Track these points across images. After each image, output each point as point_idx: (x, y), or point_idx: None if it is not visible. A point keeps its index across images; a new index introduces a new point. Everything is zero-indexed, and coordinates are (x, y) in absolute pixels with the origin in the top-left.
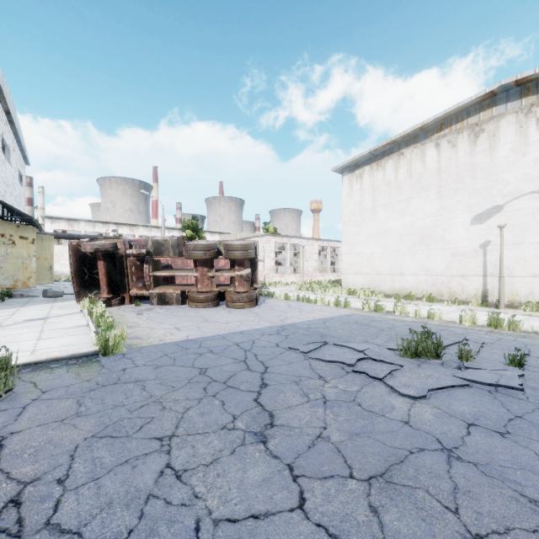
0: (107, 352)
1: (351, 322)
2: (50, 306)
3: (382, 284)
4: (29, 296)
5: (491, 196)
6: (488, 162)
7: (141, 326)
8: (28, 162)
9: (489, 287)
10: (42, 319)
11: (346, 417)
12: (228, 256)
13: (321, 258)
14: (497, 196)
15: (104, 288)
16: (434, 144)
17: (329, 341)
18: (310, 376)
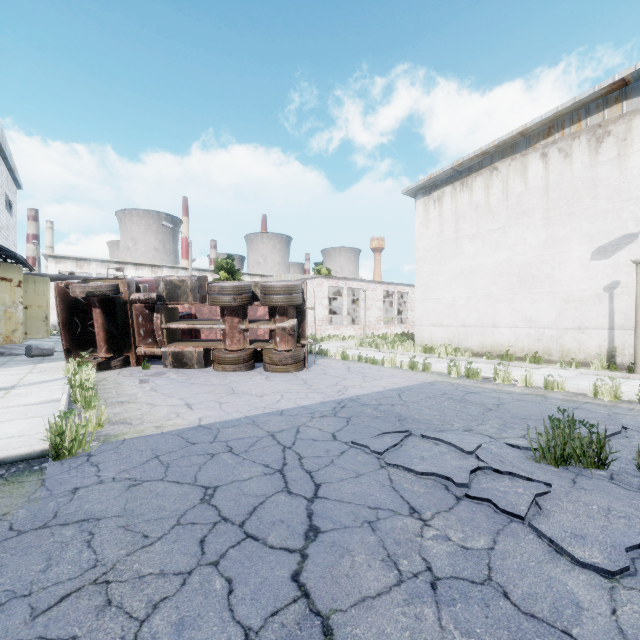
0: (61, 453)
1: (440, 397)
2: (29, 369)
3: (469, 339)
4: (11, 354)
5: (620, 221)
6: (615, 176)
7: (139, 401)
8: (20, 186)
9: (618, 344)
10: (4, 389)
11: (489, 639)
12: (266, 302)
13: (385, 307)
14: (629, 221)
15: (101, 345)
16: (540, 154)
17: (413, 429)
18: (394, 509)
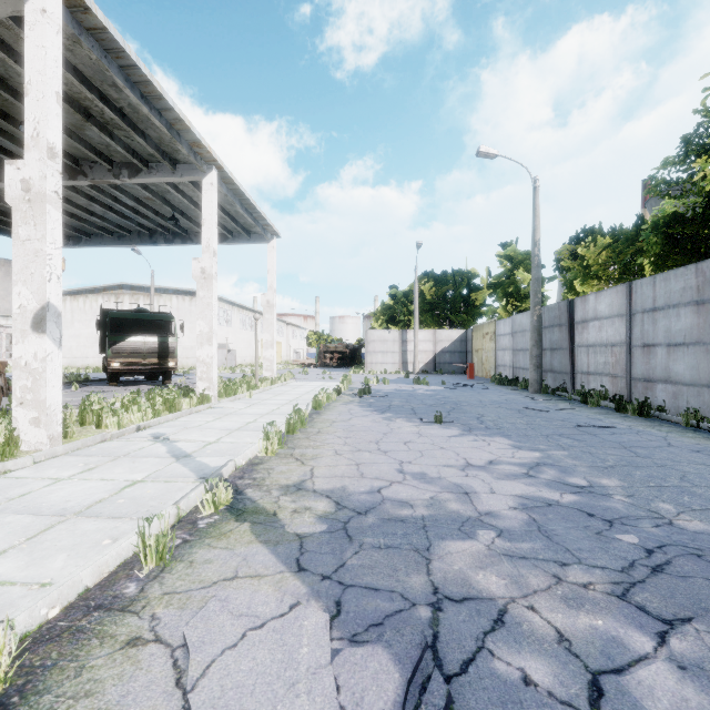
0: None
1: None
2: None
3: (78, 363)
4: None
5: None
6: None
7: None
8: None
9: None
10: None
11: None
12: None
13: None
14: None
15: None
16: (102, 297)
17: None
18: None
